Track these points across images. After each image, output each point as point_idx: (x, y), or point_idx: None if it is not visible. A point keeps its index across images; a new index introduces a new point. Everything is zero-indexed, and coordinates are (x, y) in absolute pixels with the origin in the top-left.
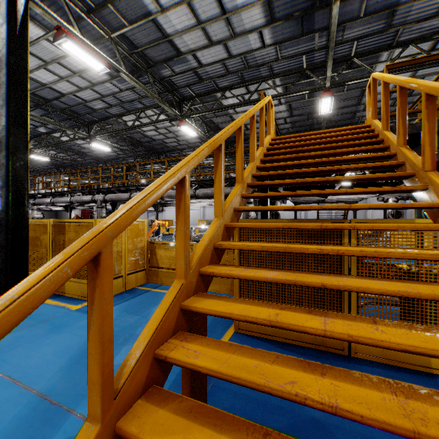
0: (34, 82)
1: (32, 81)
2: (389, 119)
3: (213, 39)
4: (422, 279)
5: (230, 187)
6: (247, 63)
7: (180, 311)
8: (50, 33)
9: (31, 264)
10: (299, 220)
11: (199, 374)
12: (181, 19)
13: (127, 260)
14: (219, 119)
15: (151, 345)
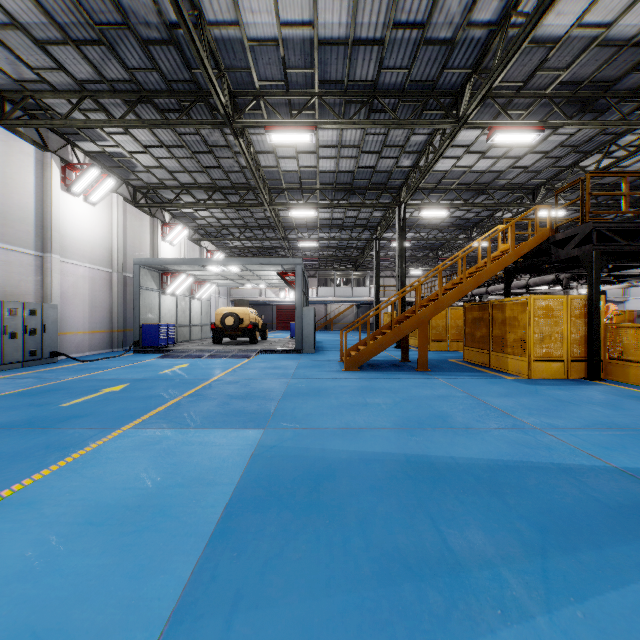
0: (426, 220)
1: (425, 220)
2: (512, 246)
3: (519, 155)
4: (507, 328)
5: (553, 274)
6: (571, 146)
7: (397, 321)
8: (423, 201)
9: (412, 333)
10: (478, 302)
11: (405, 339)
12: (485, 162)
13: (450, 332)
14: (608, 179)
15: (388, 323)
